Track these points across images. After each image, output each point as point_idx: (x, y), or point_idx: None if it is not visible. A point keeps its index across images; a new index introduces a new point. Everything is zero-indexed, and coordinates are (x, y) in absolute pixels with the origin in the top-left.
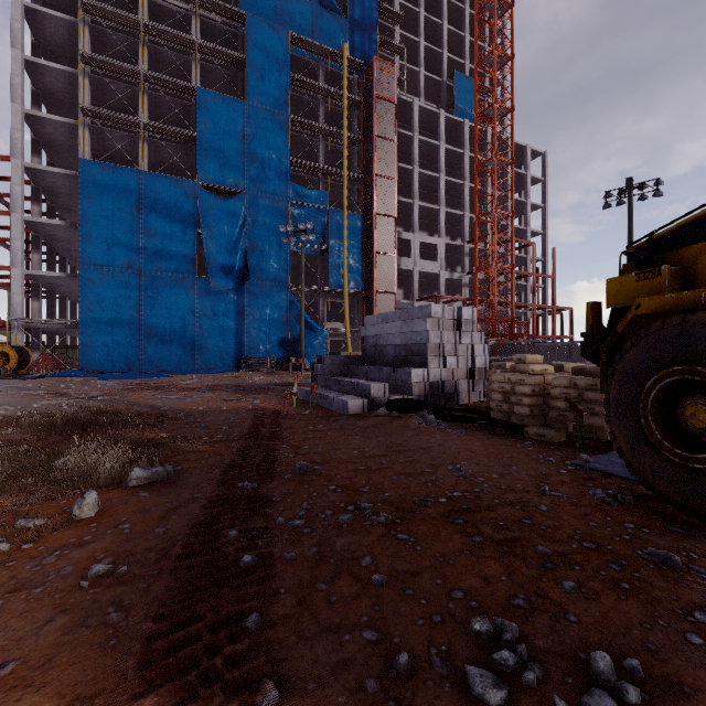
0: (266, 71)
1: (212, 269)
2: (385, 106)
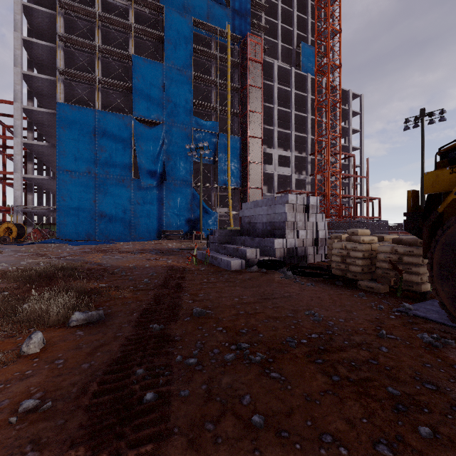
0: (177, 43)
1: (142, 173)
2: (255, 65)
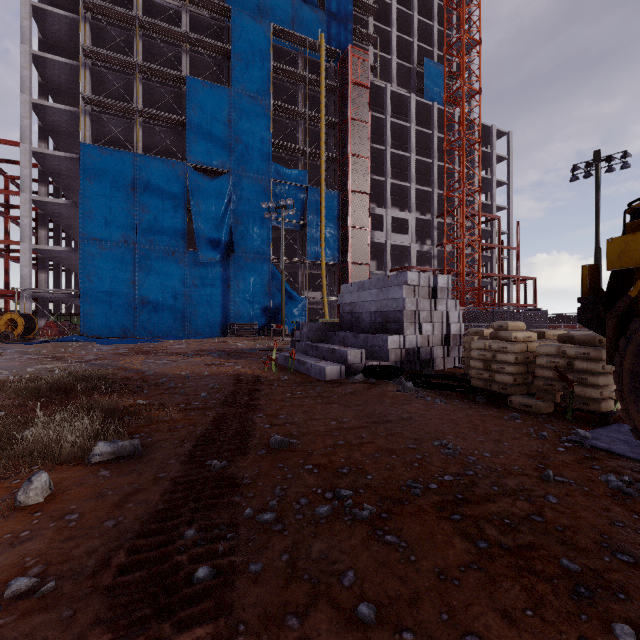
0: (250, 60)
1: (200, 243)
2: (360, 91)
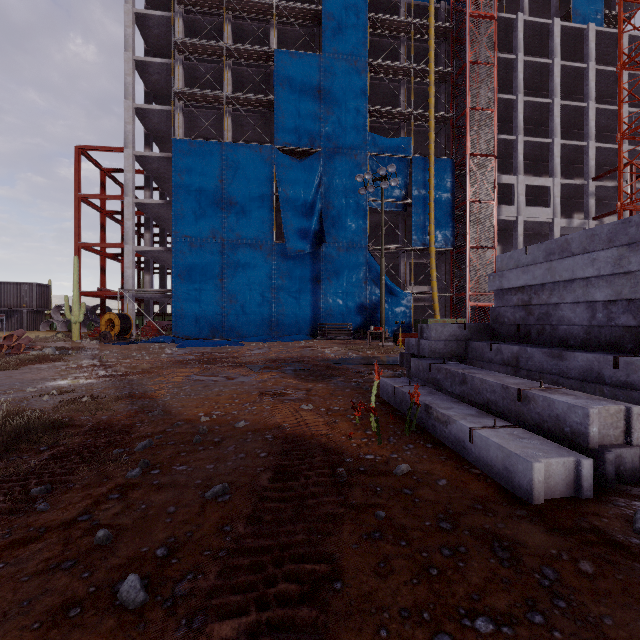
0: (342, 17)
1: (288, 234)
2: (481, 24)
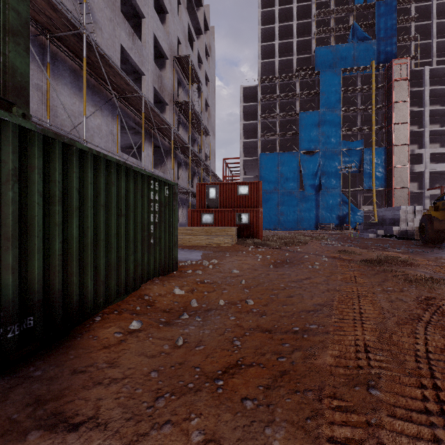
0: (329, 93)
1: (305, 187)
2: (400, 84)
